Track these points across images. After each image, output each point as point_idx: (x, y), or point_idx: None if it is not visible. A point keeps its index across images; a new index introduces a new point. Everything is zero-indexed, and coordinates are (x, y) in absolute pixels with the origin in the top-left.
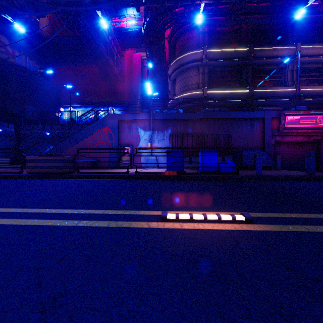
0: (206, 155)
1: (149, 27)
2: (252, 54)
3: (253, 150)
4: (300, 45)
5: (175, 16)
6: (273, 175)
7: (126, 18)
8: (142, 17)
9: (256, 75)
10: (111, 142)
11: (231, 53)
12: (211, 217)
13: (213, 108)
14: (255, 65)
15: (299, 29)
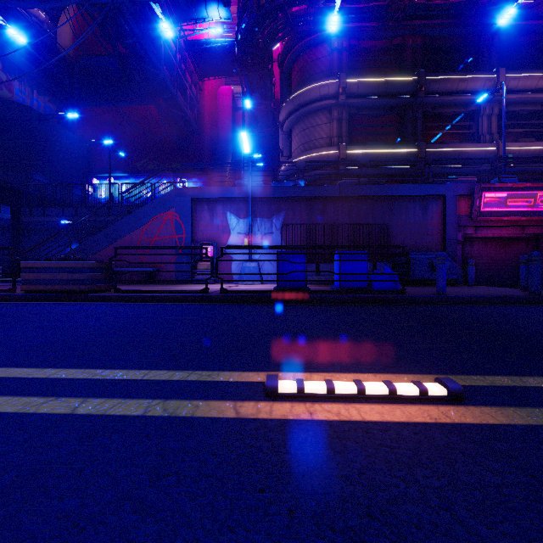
0: (347, 260)
1: (246, 38)
2: (423, 87)
3: (426, 251)
4: (504, 73)
5: (291, 21)
6: (467, 296)
7: (208, 25)
8: (234, 27)
9: (430, 124)
10: (180, 236)
11: (388, 86)
12: (374, 389)
13: (357, 179)
14: (428, 107)
15: (502, 45)
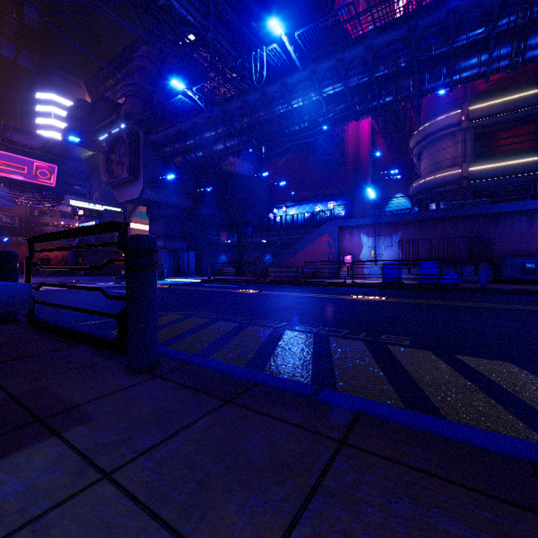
0: (421, 267)
1: None
2: None
3: (532, 256)
4: None
5: None
6: (495, 288)
7: None
8: None
9: None
10: (331, 250)
11: (516, 102)
12: (371, 297)
13: (462, 202)
14: None
15: None
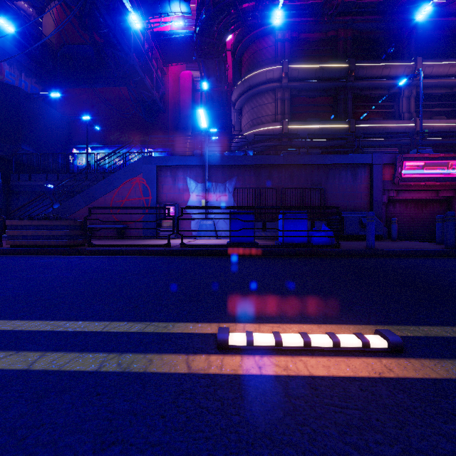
0: (289, 218)
1: (203, 30)
2: (353, 72)
3: (356, 211)
4: (420, 61)
5: (242, 15)
6: (393, 250)
7: (171, 19)
8: (194, 21)
9: (359, 104)
10: (146, 198)
11: (323, 71)
12: (319, 341)
13: (297, 150)
14: (357, 89)
15: (418, 38)
